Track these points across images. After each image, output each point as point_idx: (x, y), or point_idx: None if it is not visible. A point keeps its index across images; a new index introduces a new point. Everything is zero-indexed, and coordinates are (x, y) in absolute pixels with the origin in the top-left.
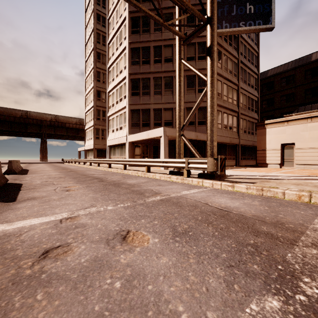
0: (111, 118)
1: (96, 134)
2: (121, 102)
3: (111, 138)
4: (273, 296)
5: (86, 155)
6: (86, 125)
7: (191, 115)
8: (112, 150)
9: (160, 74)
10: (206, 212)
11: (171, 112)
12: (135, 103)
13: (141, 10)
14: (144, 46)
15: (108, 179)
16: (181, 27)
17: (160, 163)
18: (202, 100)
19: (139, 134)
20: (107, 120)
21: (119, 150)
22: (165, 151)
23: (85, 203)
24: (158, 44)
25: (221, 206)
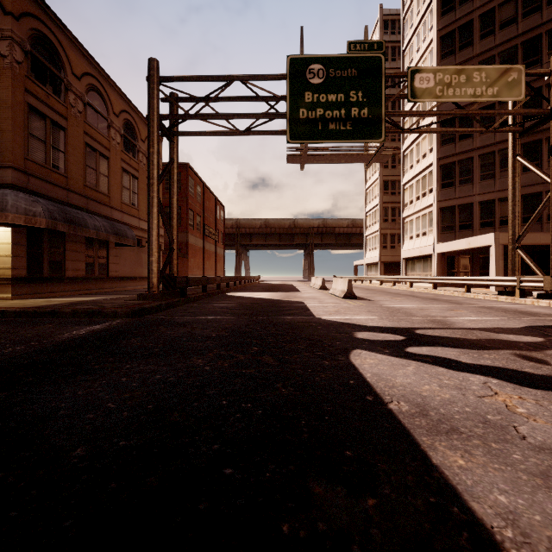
0: (407, 219)
1: (383, 242)
2: (424, 198)
3: (407, 248)
4: (507, 318)
5: (367, 271)
6: (367, 230)
7: (530, 224)
8: (408, 264)
9: (492, 148)
10: (508, 311)
11: None
12: (447, 198)
13: (459, 132)
14: None
15: (420, 296)
16: (516, 117)
17: (484, 281)
18: (546, 206)
19: (455, 242)
20: (401, 224)
21: (421, 264)
22: (497, 265)
23: (419, 304)
24: (487, 104)
25: (526, 311)
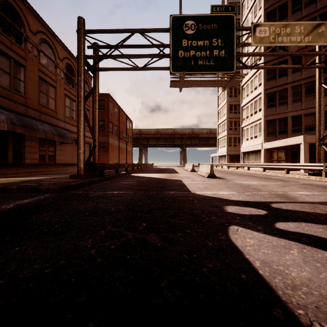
0: (244, 128)
1: (229, 143)
2: (256, 114)
3: (245, 146)
4: None
5: (219, 160)
6: (219, 135)
7: None
8: (245, 156)
9: (300, 82)
10: (325, 187)
11: (313, 117)
12: (271, 114)
13: (283, 68)
14: (280, 61)
15: (257, 176)
16: (321, 58)
17: (299, 166)
18: None
19: (276, 142)
20: (241, 131)
21: (253, 156)
22: (305, 156)
23: (259, 181)
24: None
25: None
